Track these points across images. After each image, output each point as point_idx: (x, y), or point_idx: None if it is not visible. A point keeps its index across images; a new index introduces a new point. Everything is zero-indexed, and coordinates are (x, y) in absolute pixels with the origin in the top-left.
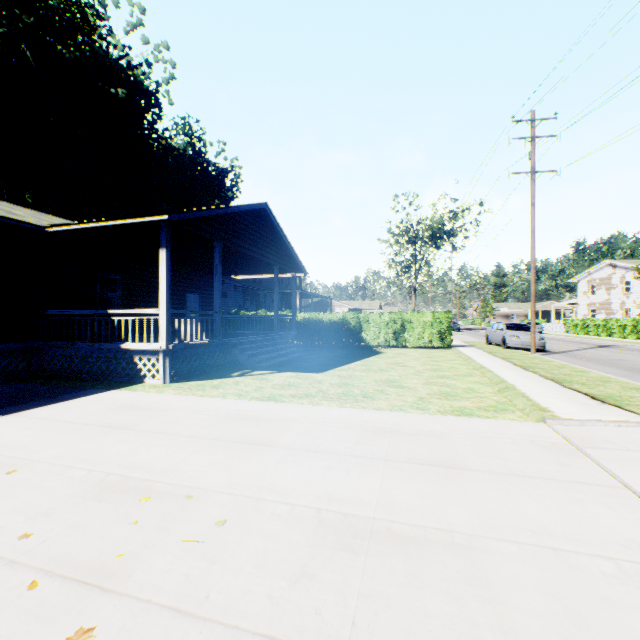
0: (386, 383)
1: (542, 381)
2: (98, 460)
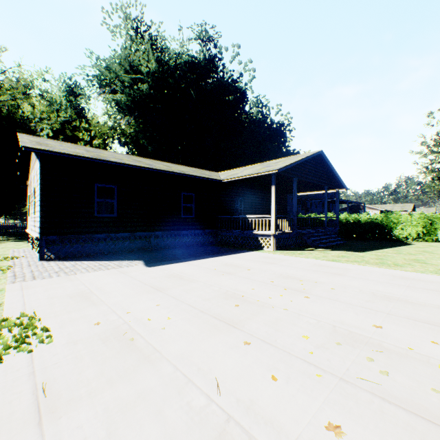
0: (412, 260)
1: None
2: (273, 270)
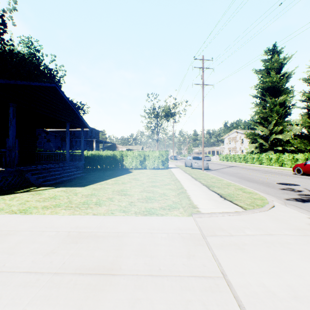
0: (118, 192)
1: (201, 187)
2: None
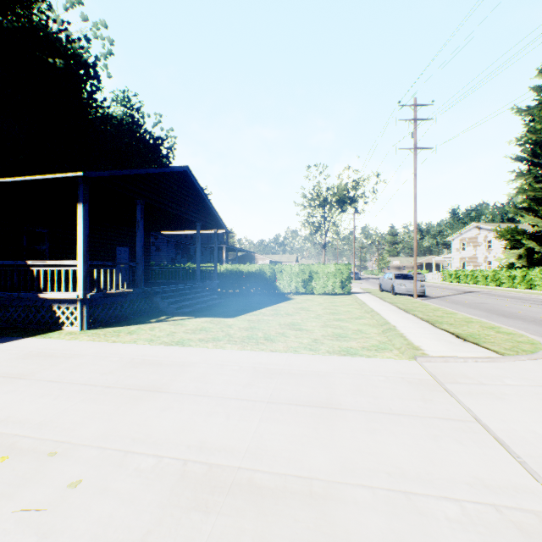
0: (288, 326)
1: (419, 322)
2: None
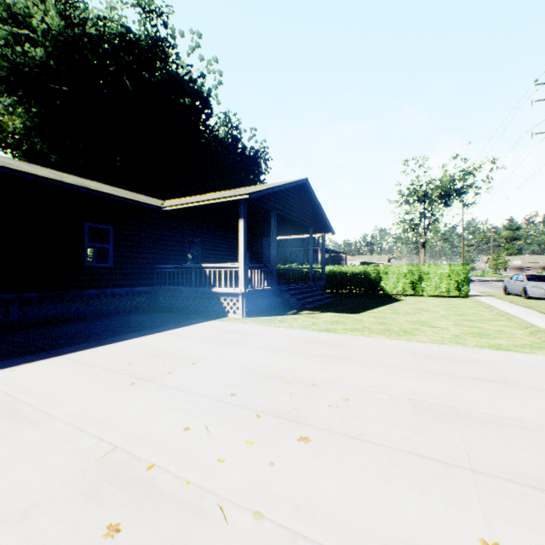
0: (418, 323)
1: None
2: (239, 361)
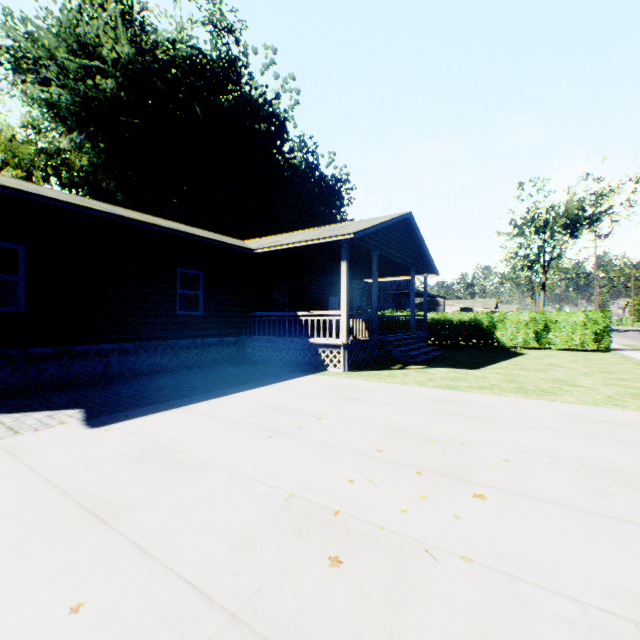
0: (556, 382)
1: None
2: (367, 417)
